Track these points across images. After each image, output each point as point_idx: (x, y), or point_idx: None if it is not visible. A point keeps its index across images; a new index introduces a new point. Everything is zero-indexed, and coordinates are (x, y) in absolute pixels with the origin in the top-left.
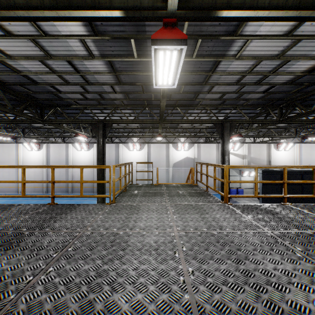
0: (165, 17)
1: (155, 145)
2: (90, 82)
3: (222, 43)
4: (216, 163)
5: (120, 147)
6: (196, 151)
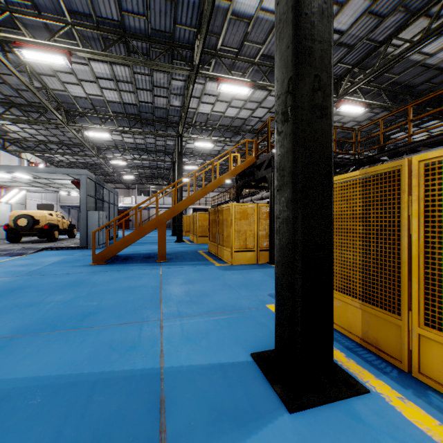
0: (336, 101)
1: None
2: (356, 117)
3: (403, 64)
4: None
5: None
6: None
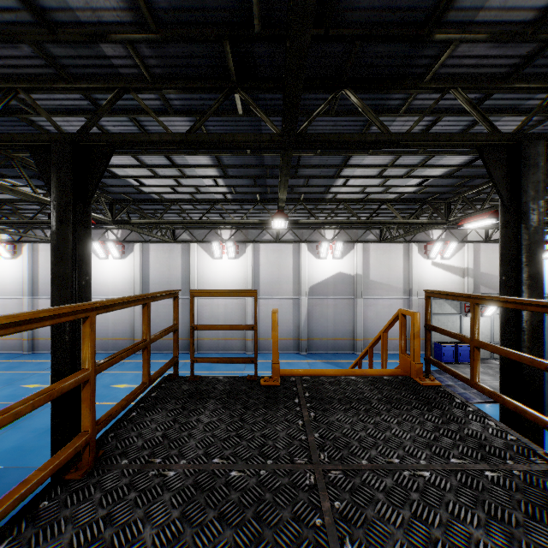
0: None
1: (269, 246)
2: None
3: None
4: (404, 285)
5: (192, 252)
6: (359, 259)
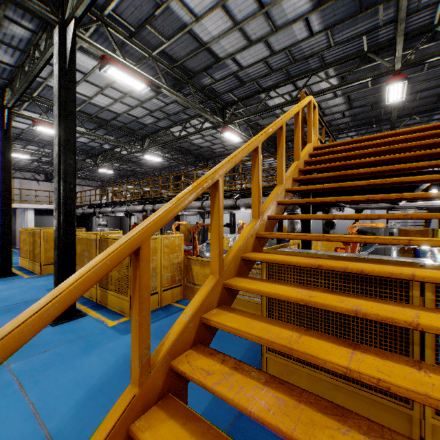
0: (393, 72)
1: None
2: (325, 115)
3: None
4: None
5: None
6: None
